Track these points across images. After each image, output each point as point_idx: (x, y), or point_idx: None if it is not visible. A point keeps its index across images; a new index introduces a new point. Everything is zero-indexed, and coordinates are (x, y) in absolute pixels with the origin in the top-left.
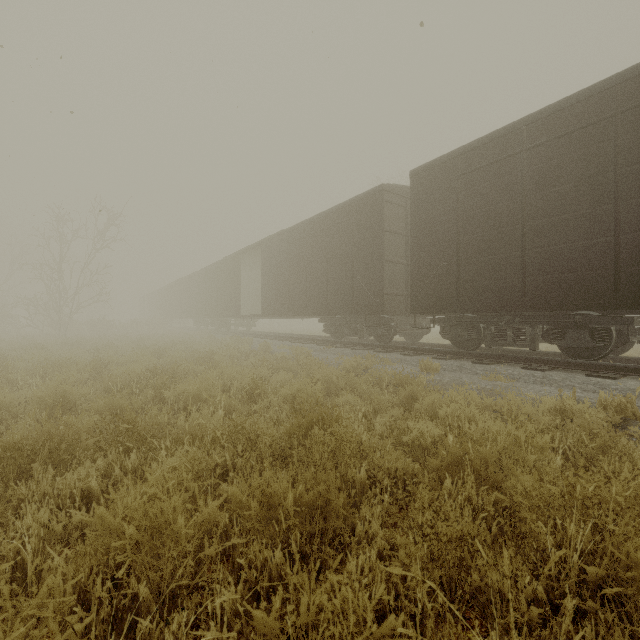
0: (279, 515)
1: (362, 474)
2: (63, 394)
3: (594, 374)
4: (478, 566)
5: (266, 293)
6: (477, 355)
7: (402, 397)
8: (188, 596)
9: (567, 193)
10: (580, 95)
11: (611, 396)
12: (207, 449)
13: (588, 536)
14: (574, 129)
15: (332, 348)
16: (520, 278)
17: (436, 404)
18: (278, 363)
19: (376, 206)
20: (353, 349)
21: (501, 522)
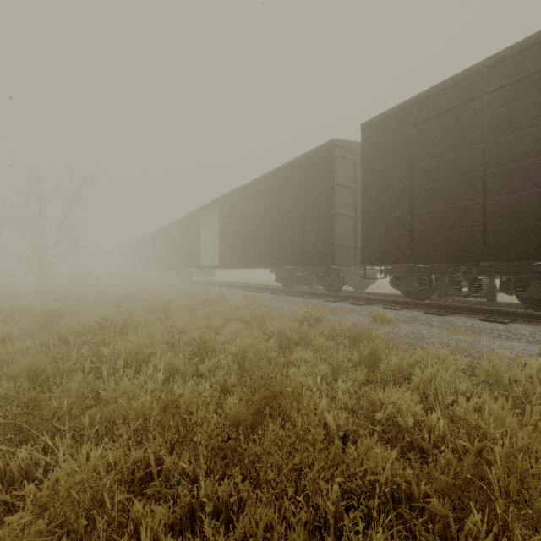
0: None
1: (336, 493)
2: None
3: None
4: None
5: (223, 246)
6: (429, 305)
7: (363, 355)
8: None
9: (536, 135)
10: None
11: None
12: (125, 442)
13: None
14: None
15: (283, 297)
16: (481, 227)
17: (404, 365)
18: (232, 312)
19: (326, 161)
20: (303, 298)
21: None
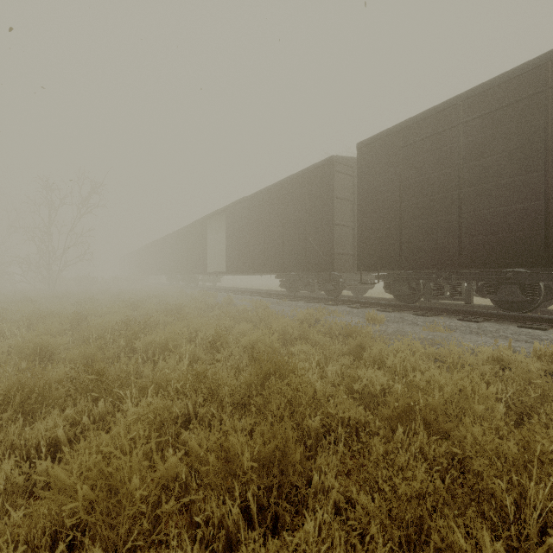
0: (237, 469)
1: (317, 423)
2: (42, 344)
3: (525, 325)
4: (438, 527)
5: (229, 253)
6: (417, 308)
7: (351, 347)
8: (146, 550)
9: (500, 161)
10: (513, 72)
11: (545, 347)
12: (171, 398)
13: (547, 494)
14: (507, 103)
15: (287, 301)
16: (457, 239)
17: (383, 353)
18: (239, 315)
19: (326, 175)
20: (306, 302)
21: (454, 474)
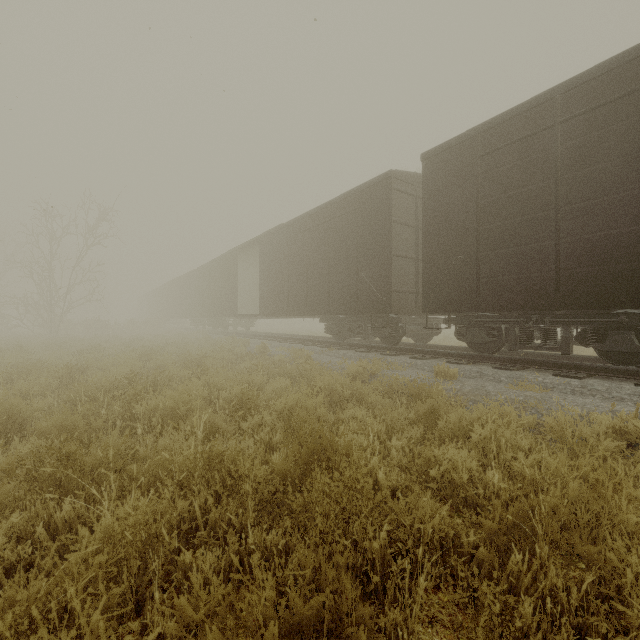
0: None
1: (384, 540)
2: (10, 410)
3: None
4: None
5: (264, 291)
6: (498, 359)
7: (421, 412)
8: None
9: (613, 170)
10: (630, 53)
11: None
12: (170, 495)
13: None
14: (622, 94)
15: (334, 350)
16: (553, 271)
17: (464, 422)
18: (275, 367)
19: (383, 195)
20: (357, 351)
21: None
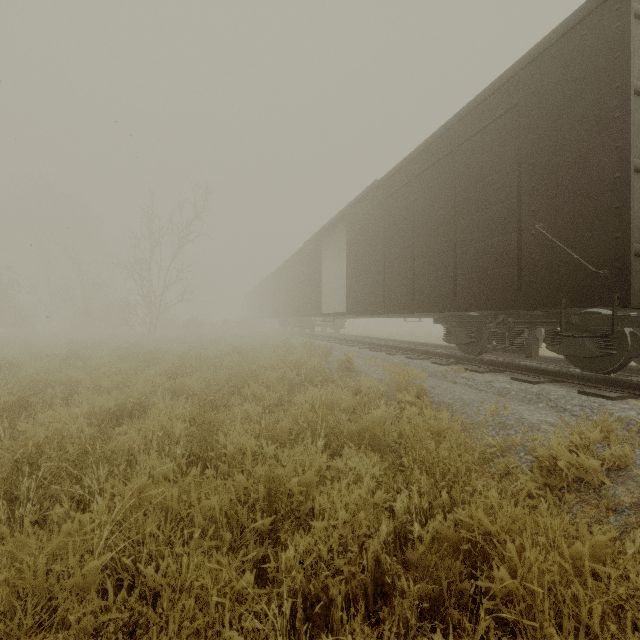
0: None
1: None
2: None
3: None
4: None
5: (351, 282)
6: None
7: None
8: None
9: None
10: None
11: None
12: None
13: None
14: None
15: (465, 373)
16: None
17: None
18: (360, 404)
19: (598, 39)
20: (515, 379)
21: None
